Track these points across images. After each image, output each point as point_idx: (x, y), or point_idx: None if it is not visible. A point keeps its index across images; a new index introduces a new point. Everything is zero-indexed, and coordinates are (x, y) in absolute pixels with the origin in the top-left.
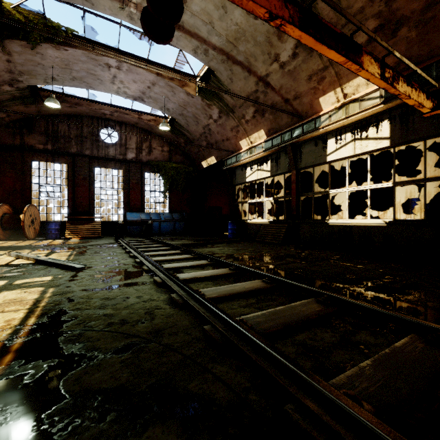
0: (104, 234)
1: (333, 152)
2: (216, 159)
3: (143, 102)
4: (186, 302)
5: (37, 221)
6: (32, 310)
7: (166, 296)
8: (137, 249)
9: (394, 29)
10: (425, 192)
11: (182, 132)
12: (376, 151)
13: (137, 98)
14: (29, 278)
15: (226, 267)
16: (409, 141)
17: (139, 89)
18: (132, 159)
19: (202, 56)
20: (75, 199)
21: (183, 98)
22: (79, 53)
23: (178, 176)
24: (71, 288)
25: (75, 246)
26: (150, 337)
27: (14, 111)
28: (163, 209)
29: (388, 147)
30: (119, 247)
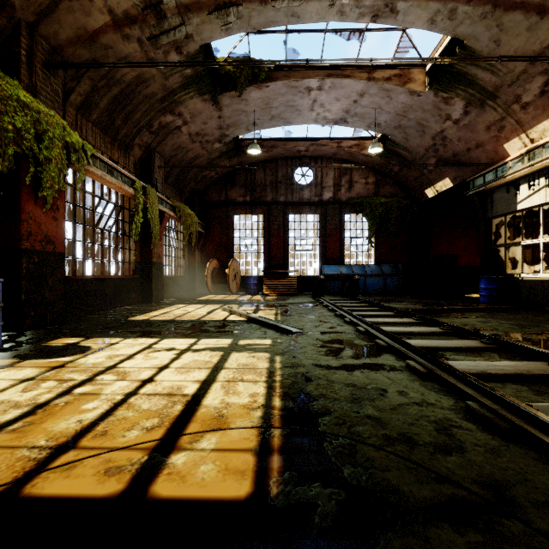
0: (298, 290)
1: None
2: (453, 181)
3: (345, 124)
4: (518, 428)
5: (238, 275)
6: (271, 385)
7: (450, 401)
8: (352, 313)
9: None
10: None
11: (396, 152)
12: None
13: (339, 121)
14: (250, 339)
15: (528, 357)
16: None
17: (342, 107)
18: (328, 199)
19: (443, 24)
20: (271, 251)
21: (403, 102)
22: (279, 85)
23: (388, 214)
24: (298, 359)
25: (275, 303)
26: (490, 497)
27: (224, 166)
28: (368, 260)
29: None
30: (323, 307)
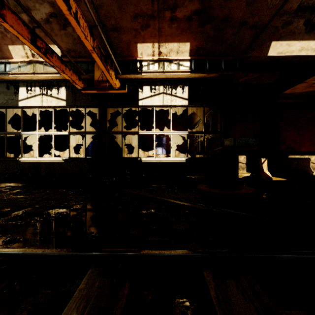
0: None
1: (25, 99)
2: None
3: None
4: None
5: None
6: None
7: None
8: None
9: (64, 23)
10: (86, 140)
11: None
12: (58, 107)
13: None
14: None
15: None
16: (77, 106)
17: None
18: None
19: None
20: None
21: None
22: None
23: None
24: None
25: None
26: None
27: None
28: None
29: (66, 107)
30: None
